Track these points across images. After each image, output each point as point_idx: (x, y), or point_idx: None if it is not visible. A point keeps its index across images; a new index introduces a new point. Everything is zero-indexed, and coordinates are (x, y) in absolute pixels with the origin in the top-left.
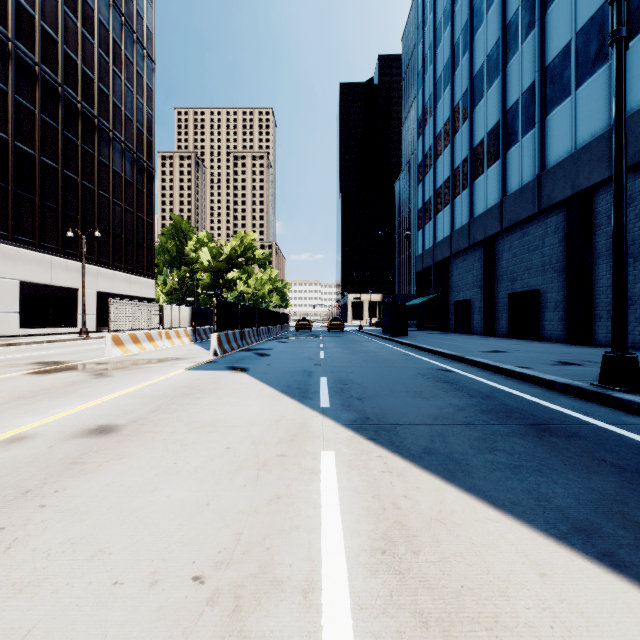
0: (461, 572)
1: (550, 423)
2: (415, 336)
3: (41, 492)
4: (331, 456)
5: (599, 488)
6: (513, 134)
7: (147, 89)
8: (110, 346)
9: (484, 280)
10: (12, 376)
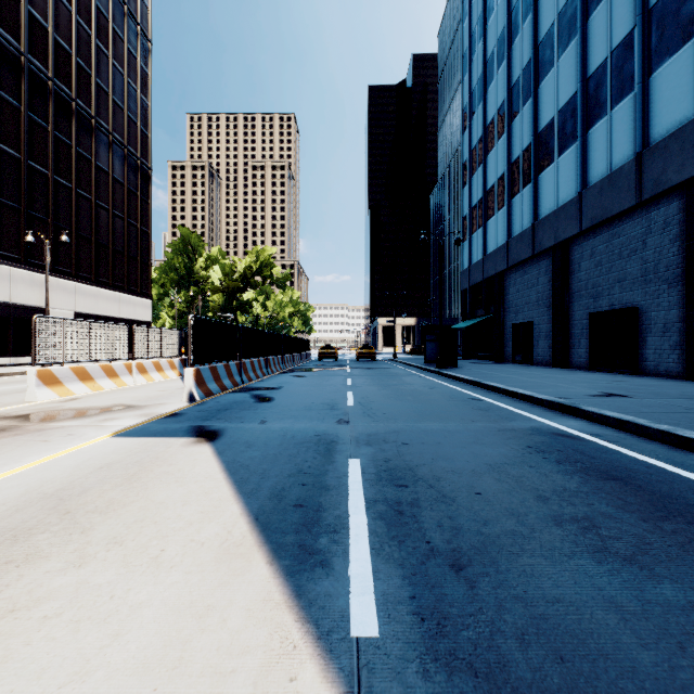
0: None
1: None
2: (467, 368)
3: None
4: None
5: None
6: (598, 106)
7: (142, 73)
8: (34, 387)
9: (554, 297)
10: None
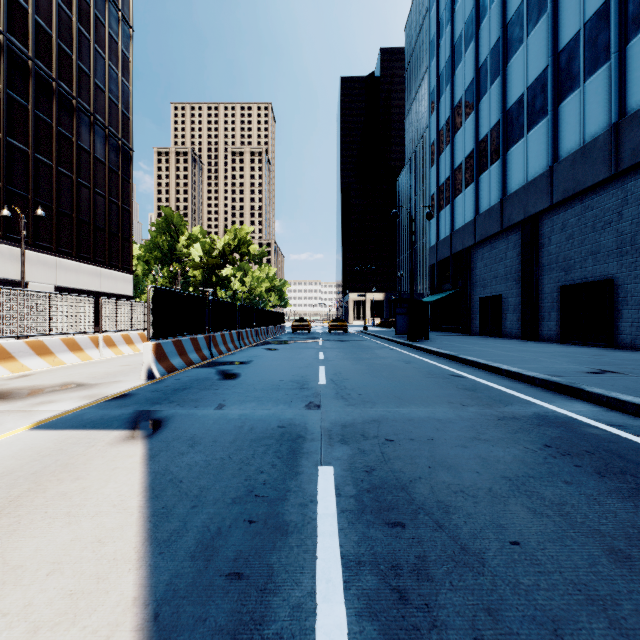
0: None
1: None
2: (438, 340)
3: None
4: None
5: None
6: (570, 79)
7: (123, 58)
8: None
9: (523, 271)
10: None
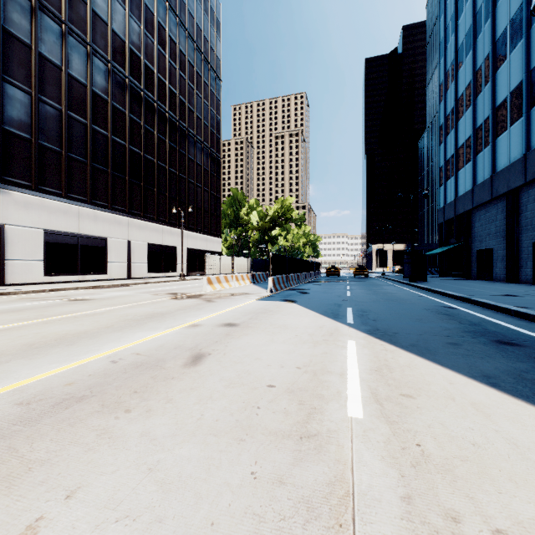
0: (411, 378)
1: (514, 340)
2: (433, 282)
3: (222, 342)
4: (353, 342)
5: (516, 366)
6: None
7: (217, 101)
8: (206, 284)
9: (507, 230)
10: (165, 300)
